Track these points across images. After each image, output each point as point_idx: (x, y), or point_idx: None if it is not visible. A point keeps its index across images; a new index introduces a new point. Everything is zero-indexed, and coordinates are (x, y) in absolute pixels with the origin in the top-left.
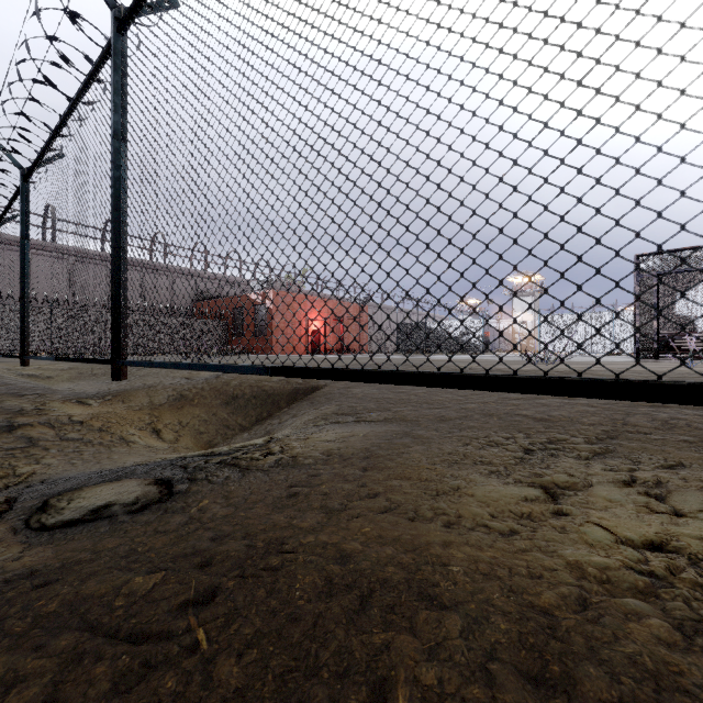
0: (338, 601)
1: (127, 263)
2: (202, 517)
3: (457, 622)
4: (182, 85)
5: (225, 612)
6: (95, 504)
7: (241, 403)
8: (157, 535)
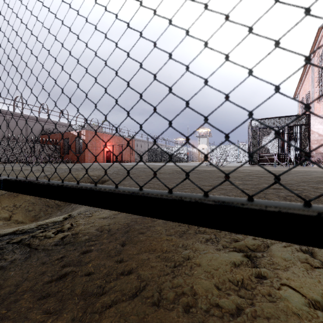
0: None
1: None
2: None
3: None
4: None
5: None
6: None
7: None
8: None
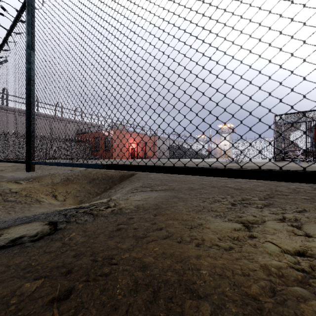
0: (141, 295)
1: (34, 111)
2: (70, 243)
3: (208, 308)
4: (61, 18)
5: (75, 305)
6: (14, 237)
7: (96, 182)
8: (44, 254)
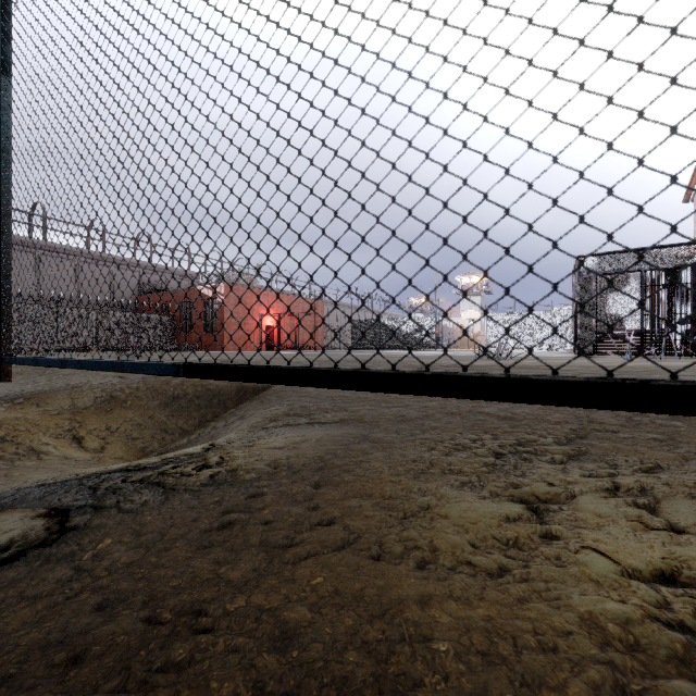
0: None
1: (9, 230)
2: (96, 568)
3: None
4: None
5: None
6: None
7: (182, 404)
8: (18, 606)
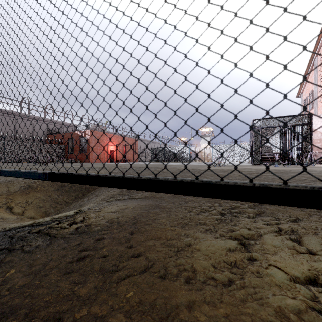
0: None
1: None
2: (2, 290)
3: None
4: None
5: None
6: None
7: (66, 189)
8: None
